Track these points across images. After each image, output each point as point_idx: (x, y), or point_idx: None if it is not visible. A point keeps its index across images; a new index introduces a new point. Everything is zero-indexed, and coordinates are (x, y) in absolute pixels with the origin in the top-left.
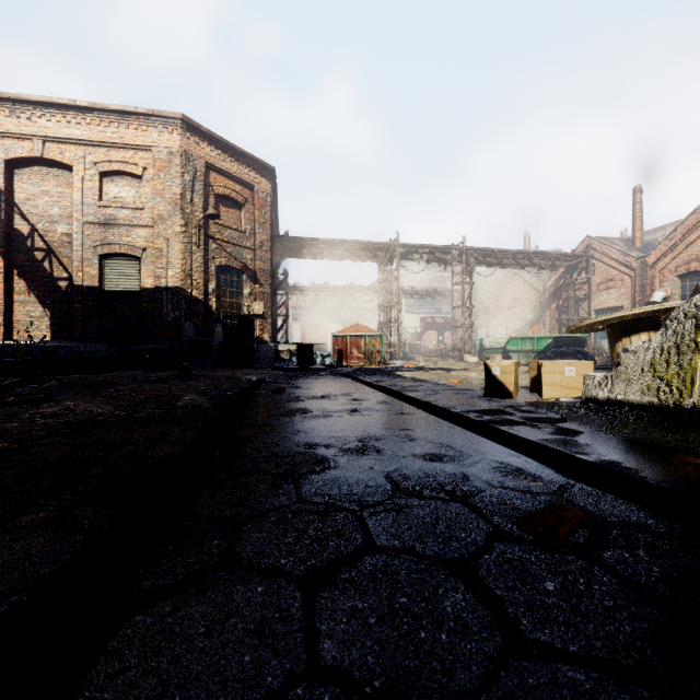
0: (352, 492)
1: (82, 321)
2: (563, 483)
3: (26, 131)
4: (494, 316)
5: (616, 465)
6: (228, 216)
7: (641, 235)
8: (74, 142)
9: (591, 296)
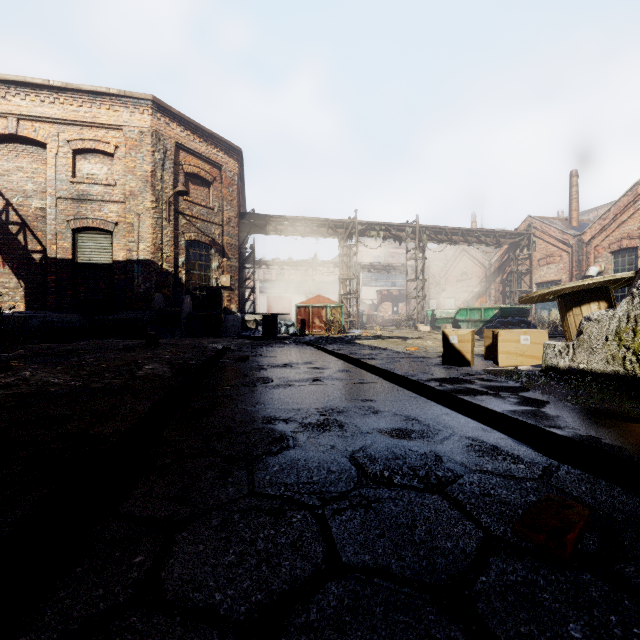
0: (312, 480)
1: (56, 291)
2: (546, 465)
3: (1, 109)
4: (444, 289)
5: (597, 441)
6: (197, 193)
7: (577, 215)
8: (48, 121)
9: (532, 271)
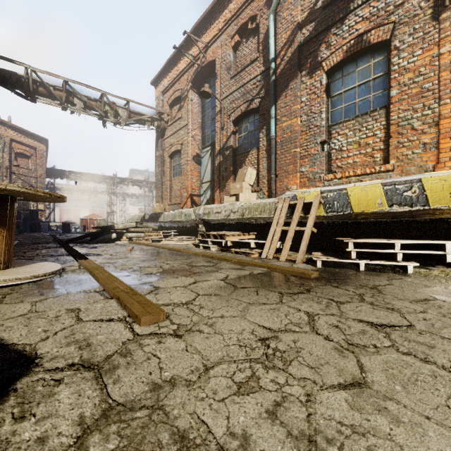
0: None
1: None
2: None
3: None
4: None
5: None
6: (22, 162)
7: None
8: None
9: None
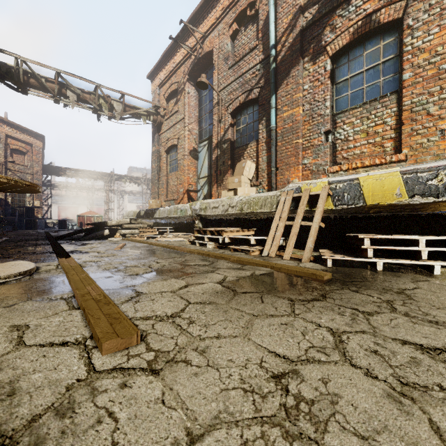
0: None
1: None
2: None
3: None
4: None
5: None
6: (17, 158)
7: None
8: None
9: None
